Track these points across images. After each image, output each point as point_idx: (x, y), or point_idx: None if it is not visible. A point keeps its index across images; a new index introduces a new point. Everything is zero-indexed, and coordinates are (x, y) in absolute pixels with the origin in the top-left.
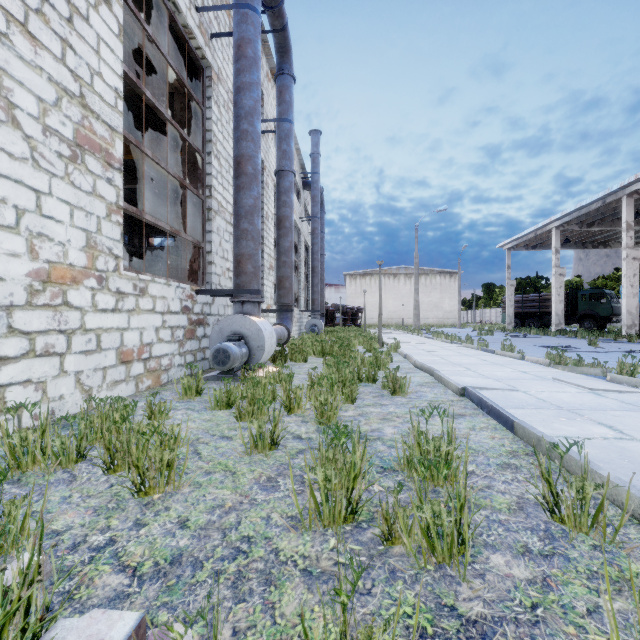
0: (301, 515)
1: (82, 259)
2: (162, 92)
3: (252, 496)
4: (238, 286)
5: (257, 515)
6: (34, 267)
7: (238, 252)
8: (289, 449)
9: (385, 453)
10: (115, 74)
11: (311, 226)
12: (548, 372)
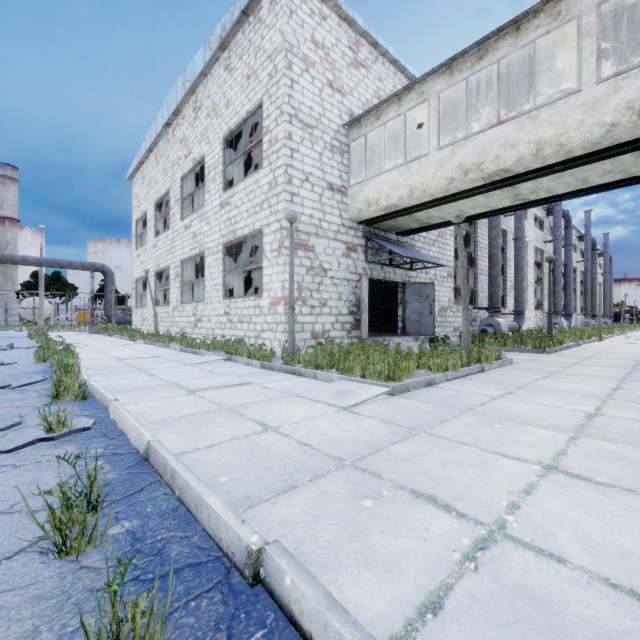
0: None
1: None
2: None
3: None
4: (586, 313)
5: None
6: None
7: (586, 307)
8: None
9: None
10: None
11: (603, 277)
12: None
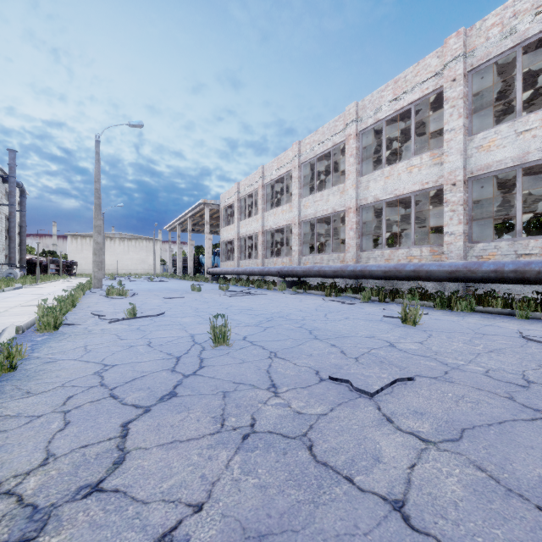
0: None
1: None
2: None
3: None
4: None
5: None
6: None
7: None
8: None
9: None
10: None
11: (9, 210)
12: None
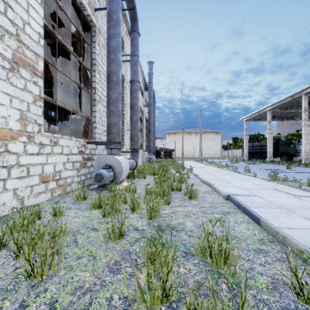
0: (131, 301)
1: (17, 126)
2: (73, 41)
3: (103, 278)
4: (109, 140)
5: (103, 296)
6: None
7: (109, 122)
8: (130, 238)
9: (187, 241)
10: (38, 24)
11: (148, 109)
12: (270, 184)
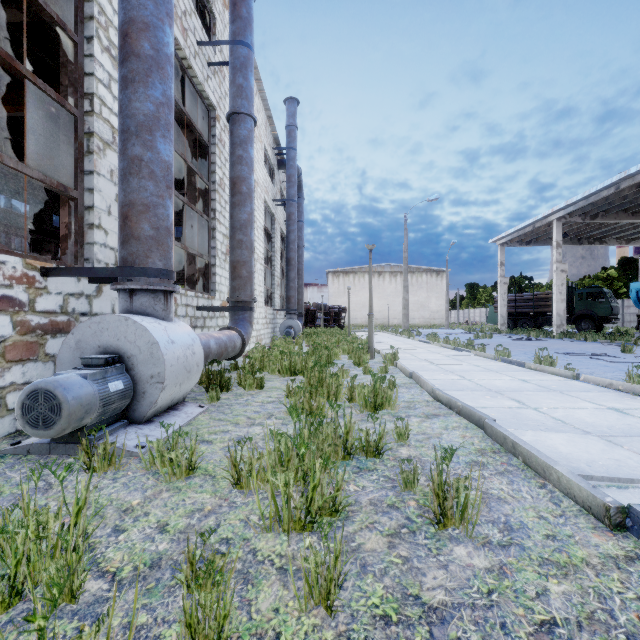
0: None
1: None
2: None
3: None
4: (123, 262)
5: None
6: None
7: (123, 199)
8: None
9: None
10: None
11: (287, 211)
12: None
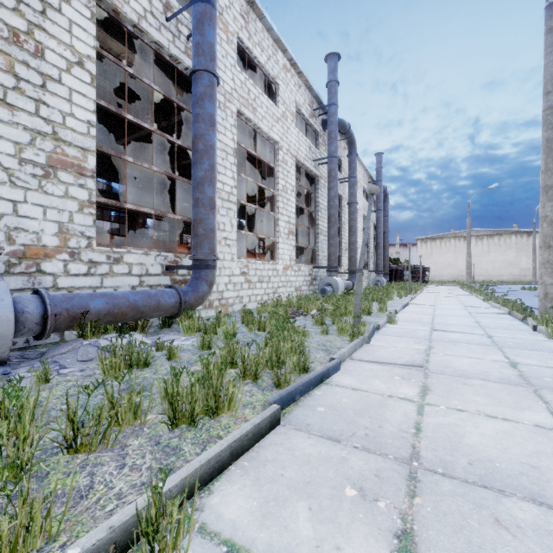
0: None
1: (289, 263)
2: None
3: None
4: (329, 265)
5: None
6: (283, 266)
7: (329, 252)
8: None
9: None
10: (294, 208)
11: (376, 216)
12: (475, 303)
